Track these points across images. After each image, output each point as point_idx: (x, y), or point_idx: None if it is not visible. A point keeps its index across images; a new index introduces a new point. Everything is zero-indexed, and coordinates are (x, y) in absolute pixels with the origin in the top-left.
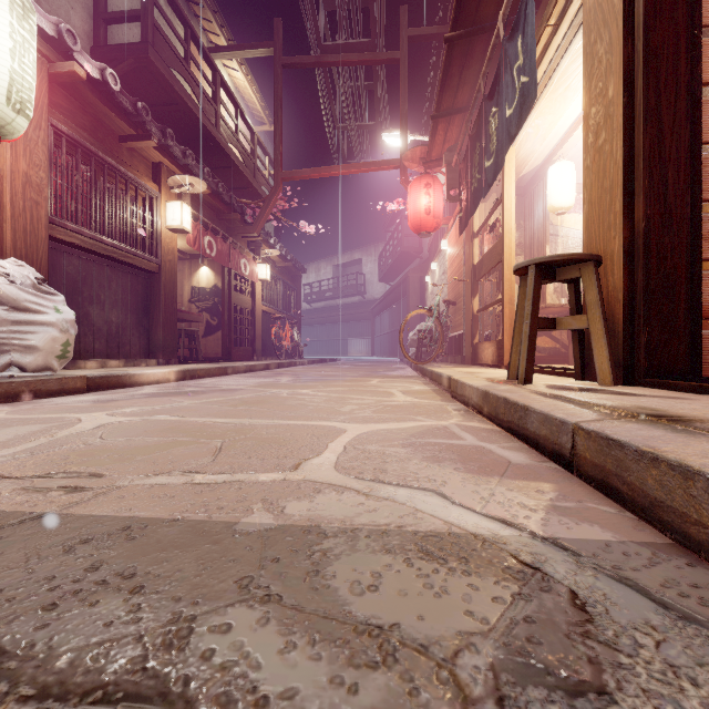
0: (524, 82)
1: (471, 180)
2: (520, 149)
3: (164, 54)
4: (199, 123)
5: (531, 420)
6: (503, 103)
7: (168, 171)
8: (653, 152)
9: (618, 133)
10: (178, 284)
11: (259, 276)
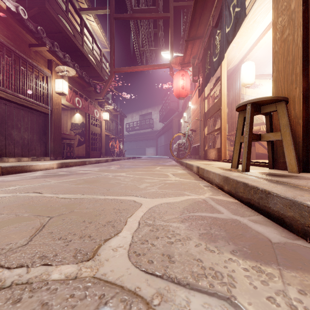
0: (237, 11)
1: (205, 69)
2: (228, 55)
3: (54, 7)
4: (73, 43)
5: (273, 201)
6: (224, 27)
7: (56, 64)
8: None
9: (299, 28)
10: (65, 121)
11: (104, 118)
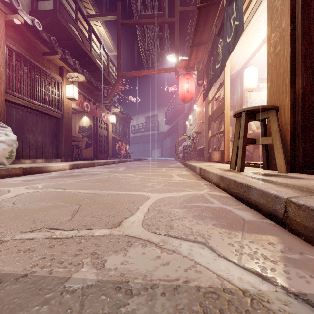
0: (237, 24)
1: (209, 75)
2: (231, 60)
3: (65, 16)
4: (82, 49)
5: (252, 193)
6: (225, 36)
7: (67, 70)
8: (306, 53)
9: (288, 44)
10: (73, 124)
11: (110, 121)
